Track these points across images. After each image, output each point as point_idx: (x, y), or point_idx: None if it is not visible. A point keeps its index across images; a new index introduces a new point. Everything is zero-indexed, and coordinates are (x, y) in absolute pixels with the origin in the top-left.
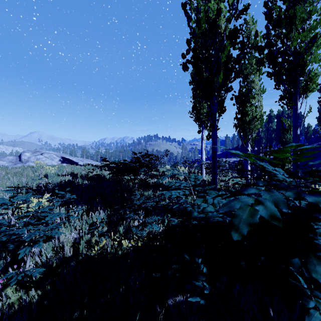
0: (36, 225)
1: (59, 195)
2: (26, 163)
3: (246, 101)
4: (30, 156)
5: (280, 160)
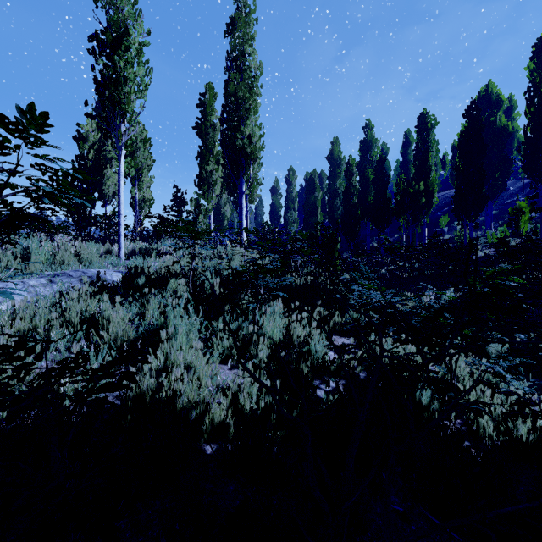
0: None
1: None
2: None
3: None
4: None
5: None
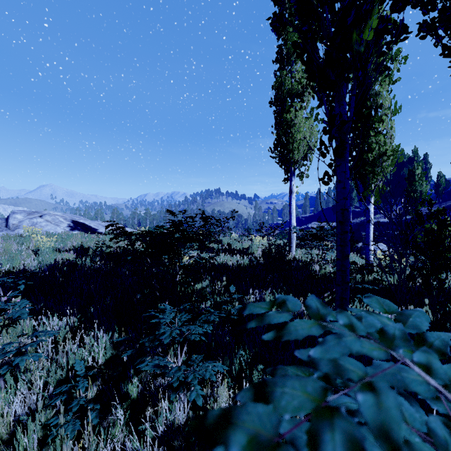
0: None
1: None
2: (15, 230)
3: (368, 127)
4: (23, 219)
5: None
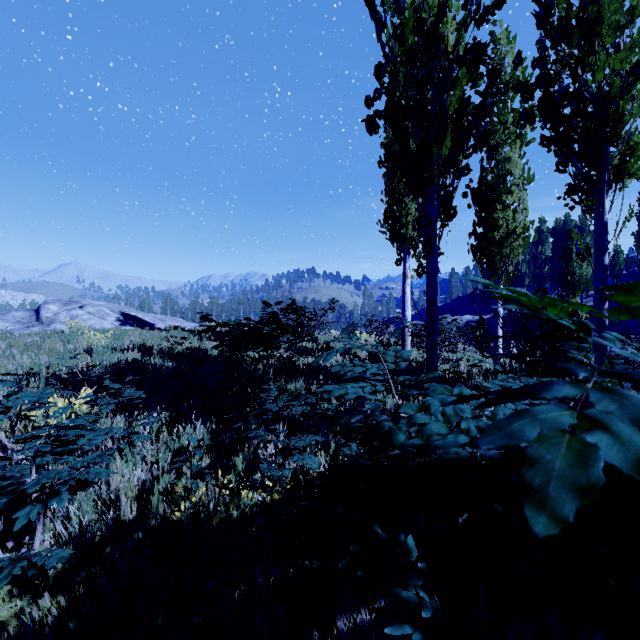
0: (59, 455)
1: (111, 391)
2: (51, 325)
3: (494, 199)
4: (59, 311)
5: (628, 311)
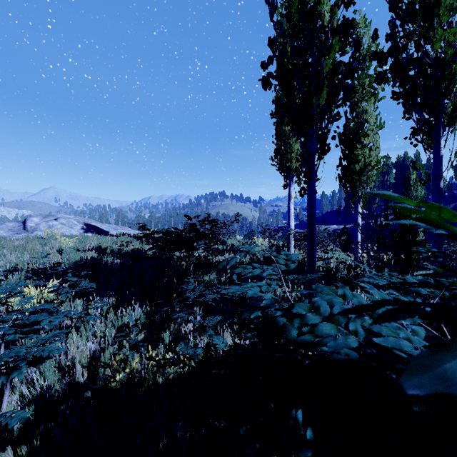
0: (25, 334)
1: (70, 282)
2: (33, 232)
3: (355, 141)
4: (40, 222)
5: None
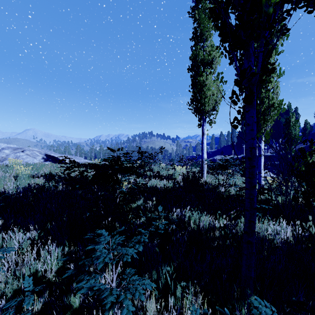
0: None
1: None
2: (3, 161)
3: (260, 86)
4: (10, 153)
5: None
